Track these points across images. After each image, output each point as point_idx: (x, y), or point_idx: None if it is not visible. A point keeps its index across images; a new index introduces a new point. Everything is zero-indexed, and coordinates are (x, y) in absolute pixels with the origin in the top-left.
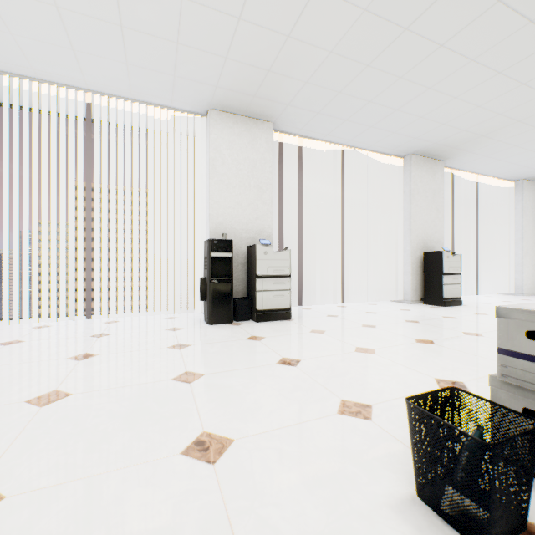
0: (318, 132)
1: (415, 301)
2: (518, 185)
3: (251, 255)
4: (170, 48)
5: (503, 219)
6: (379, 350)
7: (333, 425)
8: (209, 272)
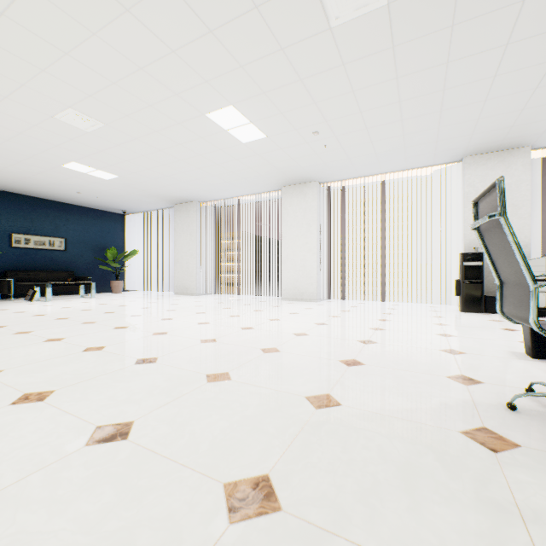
0: None
1: None
2: None
3: None
4: (432, 144)
5: None
6: None
7: (509, 342)
8: (461, 276)
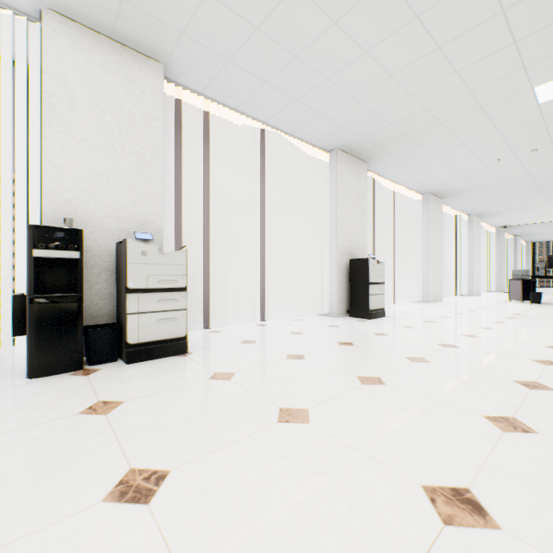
0: (230, 96)
1: (342, 314)
2: (425, 199)
3: (120, 256)
4: None
5: (413, 230)
6: (315, 412)
7: None
8: (28, 285)
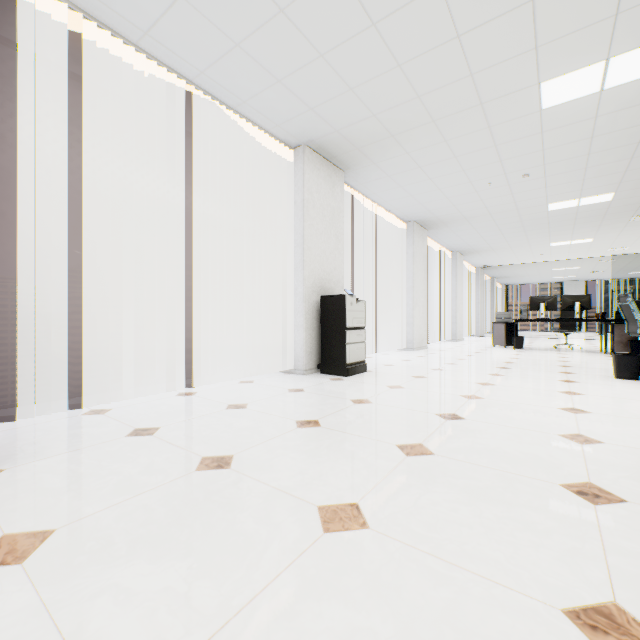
0: (121, 13)
1: (311, 370)
2: (410, 228)
3: None
4: None
5: (397, 264)
6: None
7: None
8: None
